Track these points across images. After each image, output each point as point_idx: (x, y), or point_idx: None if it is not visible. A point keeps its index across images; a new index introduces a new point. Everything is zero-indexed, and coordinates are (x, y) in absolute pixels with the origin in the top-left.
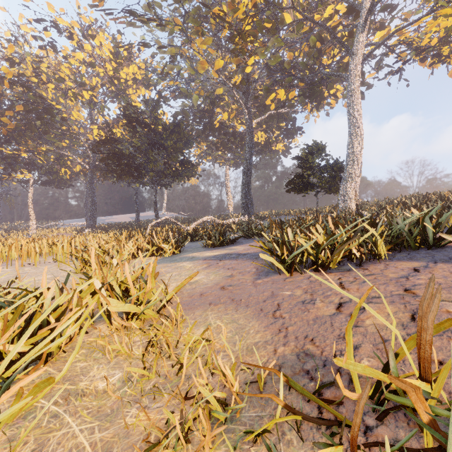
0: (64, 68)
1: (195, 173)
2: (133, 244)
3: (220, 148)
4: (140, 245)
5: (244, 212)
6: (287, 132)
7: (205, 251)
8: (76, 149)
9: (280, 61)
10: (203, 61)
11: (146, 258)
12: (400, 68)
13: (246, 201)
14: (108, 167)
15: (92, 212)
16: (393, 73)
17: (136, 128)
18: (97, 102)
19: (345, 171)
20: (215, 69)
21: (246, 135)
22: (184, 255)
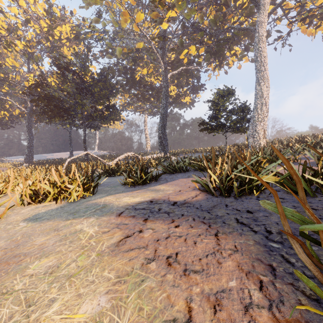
0: (1, 21)
1: (120, 117)
2: (22, 186)
3: (140, 99)
4: (37, 186)
5: (161, 150)
6: (193, 88)
7: (124, 192)
8: (17, 96)
9: (192, 23)
10: (125, 11)
11: (44, 203)
12: (291, 30)
13: (163, 140)
14: (40, 109)
15: (29, 149)
16: (283, 36)
17: (67, 76)
18: (33, 54)
19: (254, 112)
20: (136, 22)
21: (163, 85)
22: (95, 199)
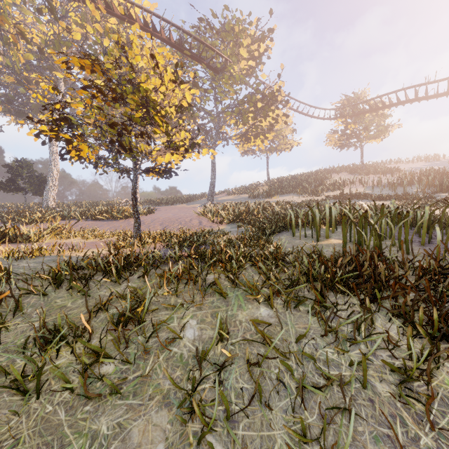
0: None
1: None
2: None
3: None
4: None
5: None
6: None
7: None
8: None
9: None
10: None
11: None
12: None
13: None
14: None
15: None
16: None
17: None
18: None
19: (47, 184)
20: None
21: None
22: None
